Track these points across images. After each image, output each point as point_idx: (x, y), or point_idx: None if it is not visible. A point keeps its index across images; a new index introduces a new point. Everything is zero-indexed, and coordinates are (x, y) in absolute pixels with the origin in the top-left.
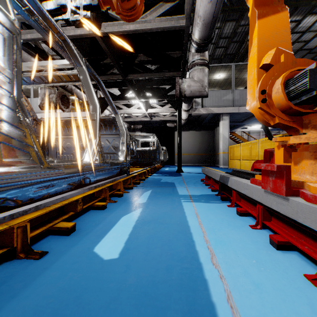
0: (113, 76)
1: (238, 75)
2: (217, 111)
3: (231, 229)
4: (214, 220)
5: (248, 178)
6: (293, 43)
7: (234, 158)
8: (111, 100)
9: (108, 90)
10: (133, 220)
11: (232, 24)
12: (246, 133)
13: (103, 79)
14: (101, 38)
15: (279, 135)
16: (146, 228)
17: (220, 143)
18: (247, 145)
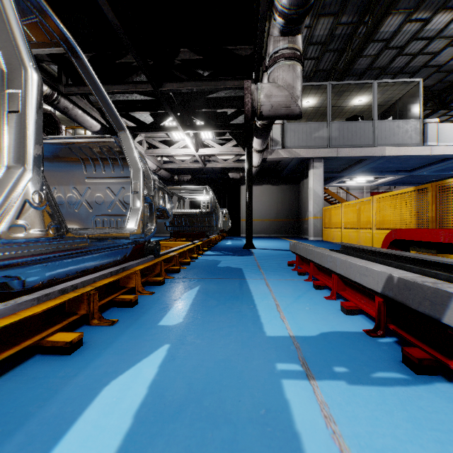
0: (138, 85)
1: (336, 102)
2: (305, 154)
3: (434, 447)
4: (359, 394)
5: (385, 263)
6: (415, 55)
7: (330, 225)
8: (107, 96)
9: (133, 115)
10: (131, 401)
11: (328, 21)
12: (345, 189)
13: (120, 89)
14: (106, 0)
15: (410, 189)
16: (160, 452)
17: (309, 204)
18: (353, 205)
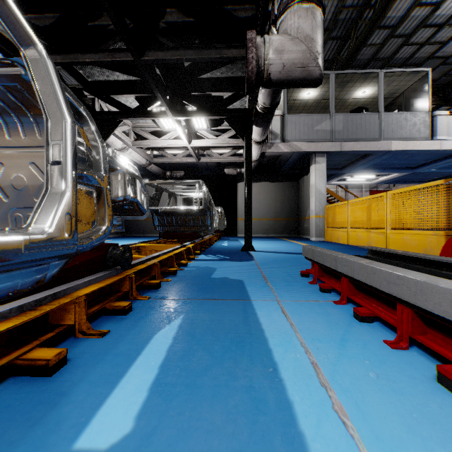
0: (114, 54)
1: (338, 93)
2: (306, 148)
3: None
4: None
5: None
6: (422, 45)
7: (334, 225)
8: None
9: (115, 99)
10: None
11: (332, 4)
12: (344, 188)
13: (92, 59)
14: None
15: (436, 183)
16: None
17: (310, 202)
18: (361, 203)
